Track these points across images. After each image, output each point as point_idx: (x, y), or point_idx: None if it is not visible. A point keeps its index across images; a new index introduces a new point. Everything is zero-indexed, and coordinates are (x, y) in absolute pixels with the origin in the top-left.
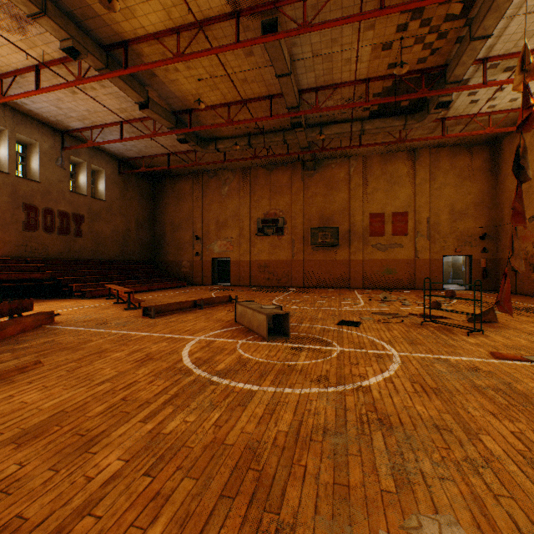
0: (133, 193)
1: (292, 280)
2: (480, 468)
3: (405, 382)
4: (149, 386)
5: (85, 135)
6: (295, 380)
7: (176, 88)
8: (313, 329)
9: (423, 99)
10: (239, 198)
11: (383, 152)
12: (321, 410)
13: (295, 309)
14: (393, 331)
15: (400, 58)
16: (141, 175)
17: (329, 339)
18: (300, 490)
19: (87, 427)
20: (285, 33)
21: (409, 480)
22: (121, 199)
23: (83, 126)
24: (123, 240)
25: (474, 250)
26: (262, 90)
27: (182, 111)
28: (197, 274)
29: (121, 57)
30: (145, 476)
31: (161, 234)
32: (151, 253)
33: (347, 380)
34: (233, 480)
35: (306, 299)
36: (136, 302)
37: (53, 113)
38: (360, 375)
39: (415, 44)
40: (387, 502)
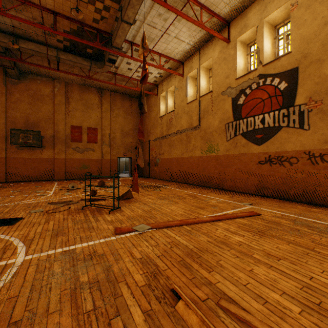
0: None
1: None
2: None
3: None
4: None
5: None
6: None
7: None
8: None
9: (102, 53)
10: None
11: (81, 84)
12: None
13: None
14: (50, 222)
15: (77, 5)
16: None
17: None
18: None
19: None
20: None
21: None
22: None
23: None
24: None
25: (133, 155)
26: None
27: None
28: None
29: None
30: None
31: None
32: None
33: None
34: None
35: None
36: None
37: None
38: None
39: (90, 4)
40: None
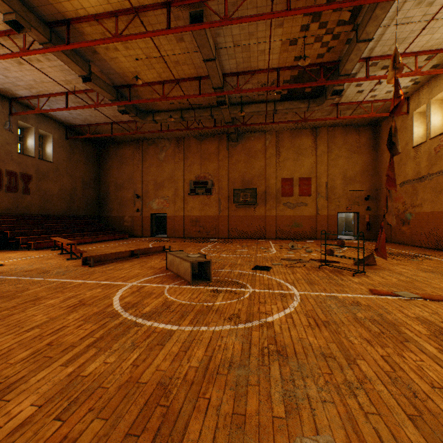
0: (79, 157)
1: (219, 232)
2: (355, 389)
3: (302, 317)
4: (77, 330)
5: (33, 103)
6: (211, 319)
7: (116, 65)
8: (232, 273)
9: (322, 87)
10: (175, 163)
11: (292, 128)
12: (230, 346)
13: (219, 257)
14: (296, 274)
15: (304, 53)
16: (87, 141)
17: (244, 282)
18: (202, 422)
19: (6, 374)
20: (210, 24)
21: (297, 405)
22: (68, 161)
23: (30, 94)
24: (70, 198)
25: (360, 208)
26: (192, 72)
27: (122, 86)
28: (137, 227)
29: (64, 34)
30: (56, 421)
31: (105, 192)
32: (96, 209)
33: (255, 317)
34: (141, 417)
35: (229, 248)
36: (78, 253)
37: (1, 81)
38: (266, 313)
39: (315, 42)
40: (277, 428)
